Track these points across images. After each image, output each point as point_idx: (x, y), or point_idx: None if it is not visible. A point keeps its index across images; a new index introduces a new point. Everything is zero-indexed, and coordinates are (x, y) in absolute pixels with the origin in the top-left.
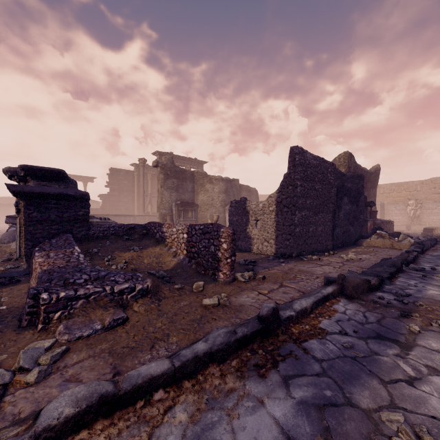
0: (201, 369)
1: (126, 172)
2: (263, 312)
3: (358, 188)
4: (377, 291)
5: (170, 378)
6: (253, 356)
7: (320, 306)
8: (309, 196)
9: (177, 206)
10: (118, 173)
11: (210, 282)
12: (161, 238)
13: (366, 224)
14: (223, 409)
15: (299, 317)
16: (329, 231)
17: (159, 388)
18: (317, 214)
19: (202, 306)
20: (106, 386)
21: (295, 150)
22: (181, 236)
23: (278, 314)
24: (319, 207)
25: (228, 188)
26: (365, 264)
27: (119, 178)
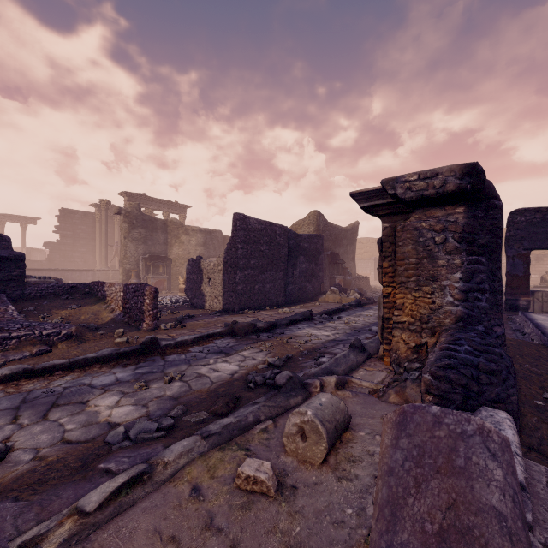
0: (89, 365)
1: (84, 214)
2: (144, 340)
3: (317, 247)
4: (265, 332)
5: (67, 367)
6: (127, 361)
7: (203, 340)
8: (253, 257)
9: (145, 260)
10: (72, 215)
11: (134, 331)
12: (103, 296)
13: (334, 281)
14: (92, 376)
15: (178, 346)
16: (280, 288)
17: (59, 370)
18: (264, 272)
19: (114, 343)
20: (28, 366)
21: (237, 217)
22: (119, 294)
23: (157, 341)
24: (266, 266)
25: (208, 241)
26: (290, 315)
27: (74, 222)
